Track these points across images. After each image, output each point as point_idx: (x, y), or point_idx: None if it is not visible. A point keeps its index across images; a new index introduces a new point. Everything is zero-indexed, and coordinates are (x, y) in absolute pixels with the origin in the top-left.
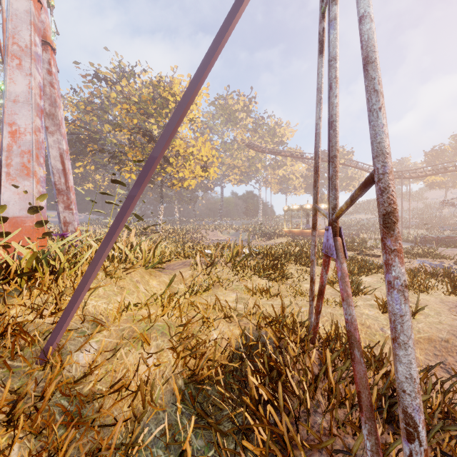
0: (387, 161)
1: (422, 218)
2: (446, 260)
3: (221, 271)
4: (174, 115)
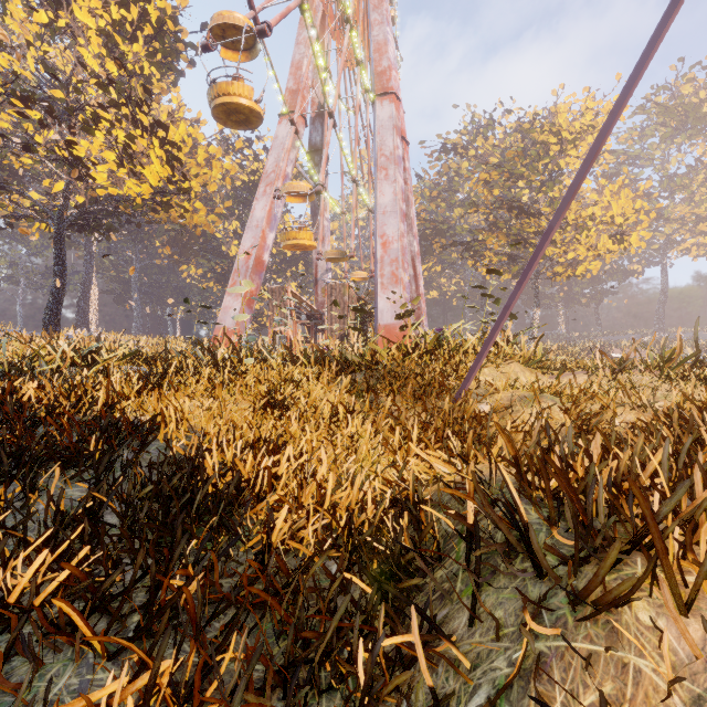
0: None
1: None
2: None
3: (637, 378)
4: (566, 195)
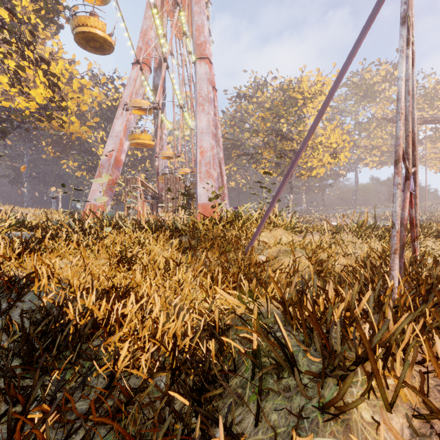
0: (399, 140)
1: None
2: None
3: (345, 237)
4: (309, 130)
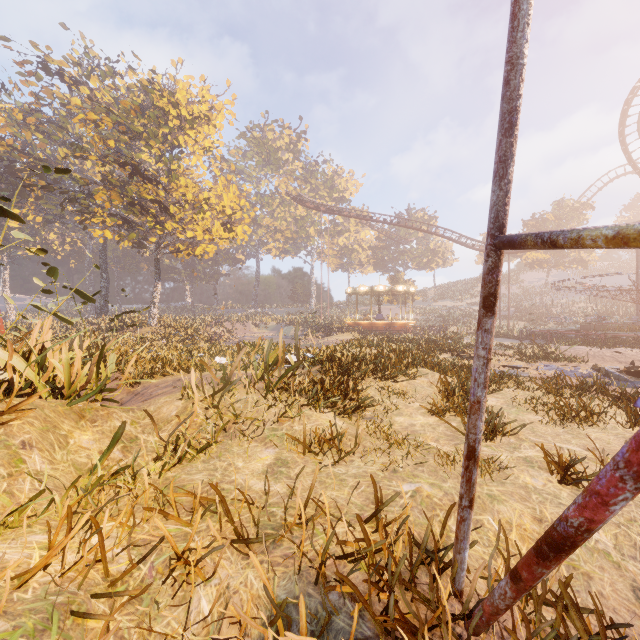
0: None
1: (520, 307)
2: (574, 363)
3: (242, 400)
4: None
